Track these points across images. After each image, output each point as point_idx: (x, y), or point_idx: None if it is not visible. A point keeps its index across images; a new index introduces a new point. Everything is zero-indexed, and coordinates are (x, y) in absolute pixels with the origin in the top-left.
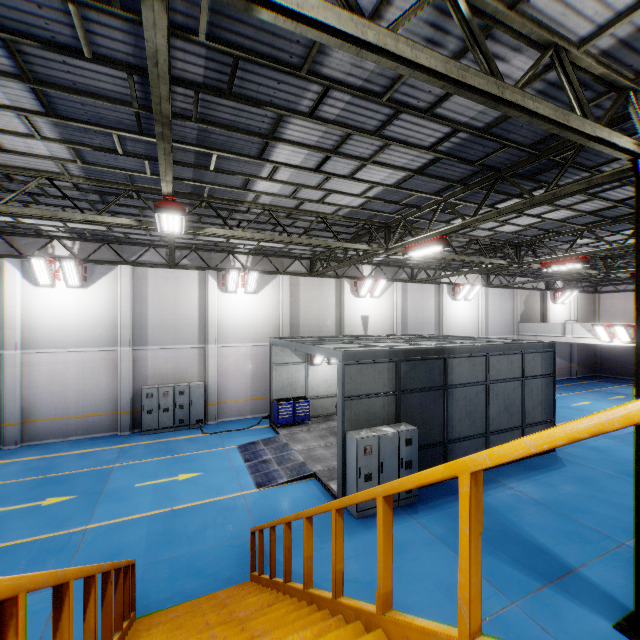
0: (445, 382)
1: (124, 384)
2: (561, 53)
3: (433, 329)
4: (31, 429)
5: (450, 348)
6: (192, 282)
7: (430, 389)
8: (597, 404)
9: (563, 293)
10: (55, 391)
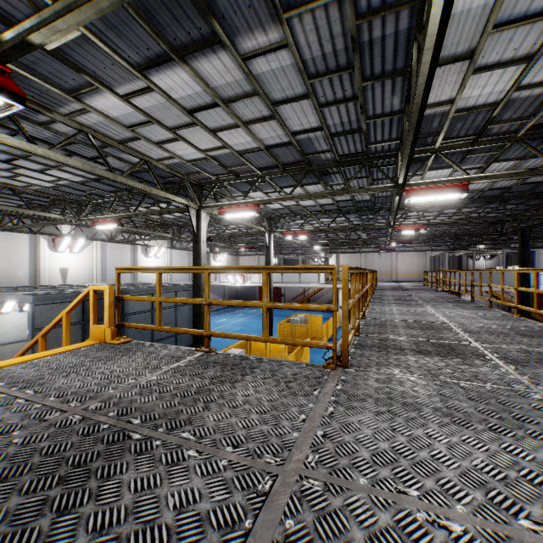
0: (122, 312)
1: None
2: (148, 162)
3: (130, 279)
4: None
5: (126, 290)
6: None
7: None
8: (229, 319)
9: (219, 255)
10: None
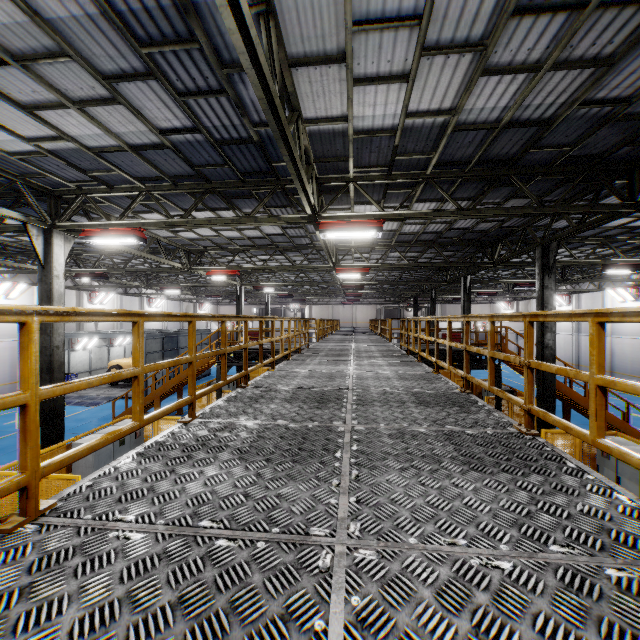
0: (178, 346)
1: None
2: None
3: None
4: None
5: (179, 332)
6: None
7: (173, 349)
8: None
9: (205, 305)
10: None
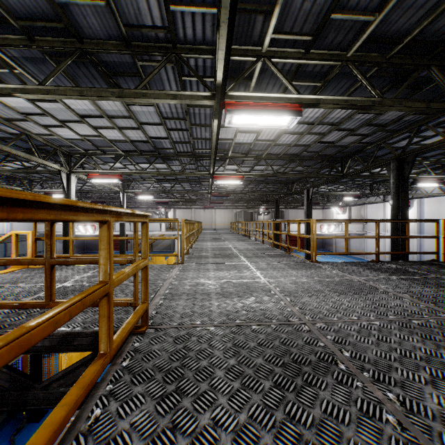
0: None
1: None
2: (29, 136)
3: None
4: None
5: None
6: None
7: None
8: (80, 265)
9: None
10: None
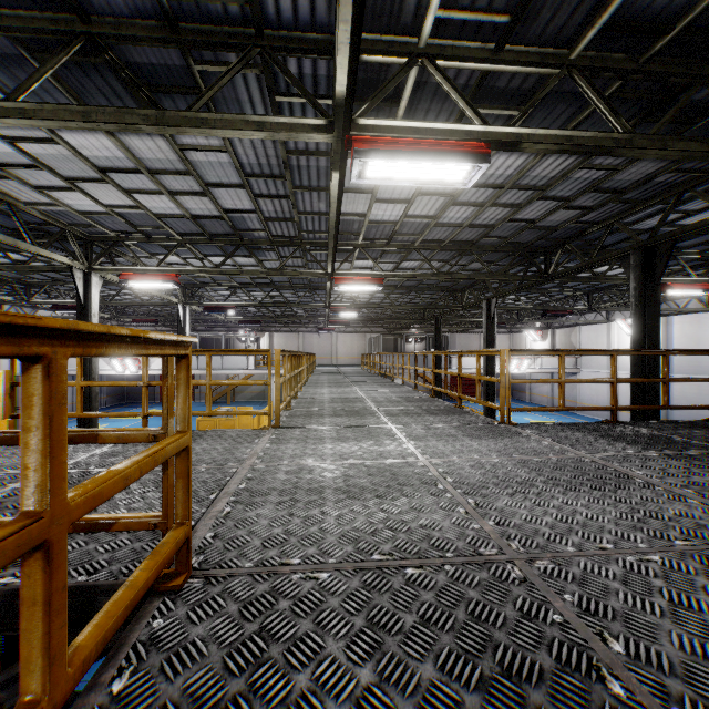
0: None
1: None
2: (14, 205)
3: None
4: None
5: None
6: None
7: None
8: (114, 424)
9: None
10: None
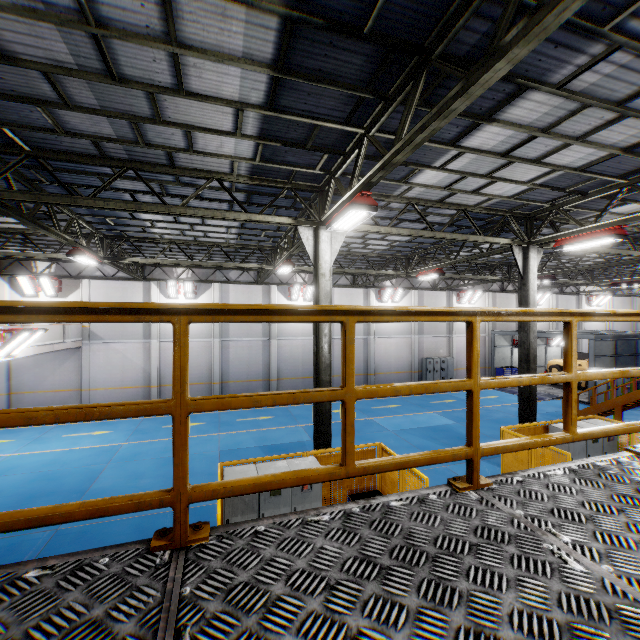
0: (635, 352)
1: (415, 356)
2: None
3: None
4: (377, 378)
5: (637, 335)
6: (443, 298)
7: (628, 355)
8: None
9: None
10: (386, 358)
